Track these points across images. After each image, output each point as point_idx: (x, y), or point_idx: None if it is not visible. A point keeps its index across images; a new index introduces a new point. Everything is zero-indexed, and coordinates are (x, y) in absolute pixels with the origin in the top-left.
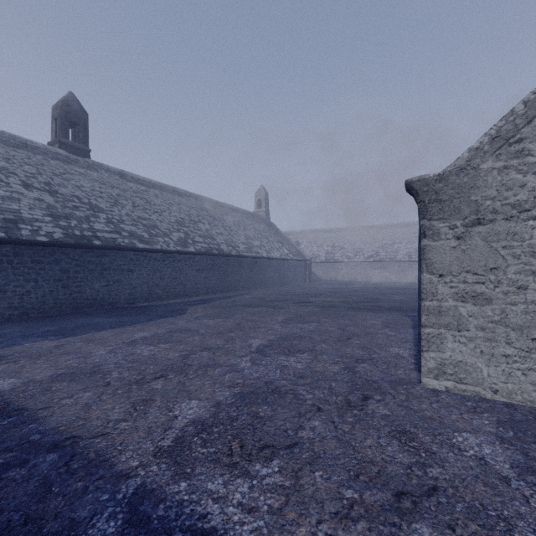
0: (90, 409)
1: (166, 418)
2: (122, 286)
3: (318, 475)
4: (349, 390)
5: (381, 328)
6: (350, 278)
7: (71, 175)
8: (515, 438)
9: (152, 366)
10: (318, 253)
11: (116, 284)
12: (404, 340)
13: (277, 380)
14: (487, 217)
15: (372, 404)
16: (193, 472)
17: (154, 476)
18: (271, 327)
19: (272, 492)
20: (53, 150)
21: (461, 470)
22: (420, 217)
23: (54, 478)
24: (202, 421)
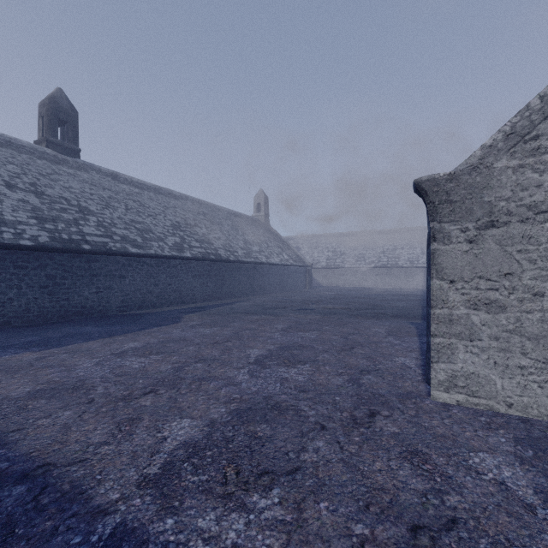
0: (69, 431)
1: (153, 440)
2: (114, 292)
3: (323, 506)
4: (355, 405)
5: (385, 337)
6: (351, 284)
7: (59, 176)
8: (535, 458)
9: (141, 380)
10: (319, 258)
11: (107, 291)
12: (410, 349)
13: (277, 395)
14: (501, 219)
15: (379, 420)
16: (181, 506)
17: (136, 511)
18: (271, 336)
19: (272, 529)
20: (39, 149)
21: (481, 497)
22: (429, 219)
23: (19, 517)
24: (194, 443)
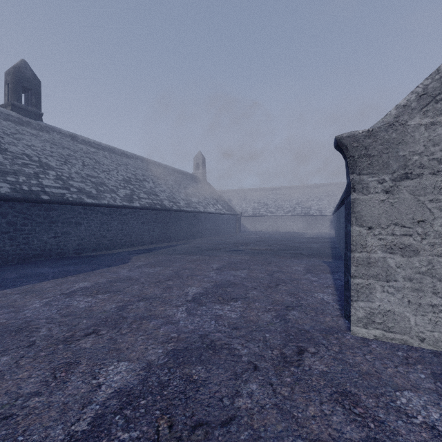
0: (1, 380)
1: (87, 388)
2: (70, 237)
3: None
4: (283, 342)
5: (304, 274)
6: (273, 229)
7: (22, 135)
8: None
9: (85, 320)
10: (247, 208)
11: (64, 235)
12: (326, 285)
13: (212, 333)
14: (414, 171)
15: (308, 358)
16: None
17: None
18: (207, 275)
19: None
20: (5, 112)
21: None
22: (349, 172)
23: None
24: (128, 391)
